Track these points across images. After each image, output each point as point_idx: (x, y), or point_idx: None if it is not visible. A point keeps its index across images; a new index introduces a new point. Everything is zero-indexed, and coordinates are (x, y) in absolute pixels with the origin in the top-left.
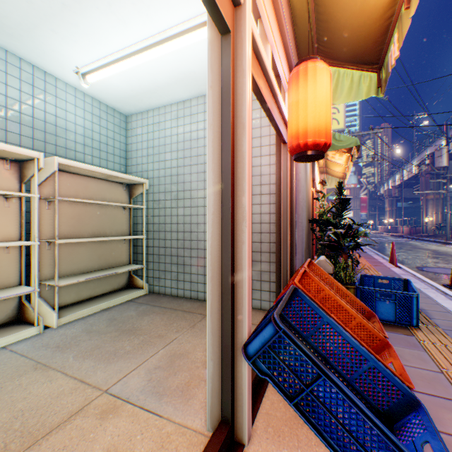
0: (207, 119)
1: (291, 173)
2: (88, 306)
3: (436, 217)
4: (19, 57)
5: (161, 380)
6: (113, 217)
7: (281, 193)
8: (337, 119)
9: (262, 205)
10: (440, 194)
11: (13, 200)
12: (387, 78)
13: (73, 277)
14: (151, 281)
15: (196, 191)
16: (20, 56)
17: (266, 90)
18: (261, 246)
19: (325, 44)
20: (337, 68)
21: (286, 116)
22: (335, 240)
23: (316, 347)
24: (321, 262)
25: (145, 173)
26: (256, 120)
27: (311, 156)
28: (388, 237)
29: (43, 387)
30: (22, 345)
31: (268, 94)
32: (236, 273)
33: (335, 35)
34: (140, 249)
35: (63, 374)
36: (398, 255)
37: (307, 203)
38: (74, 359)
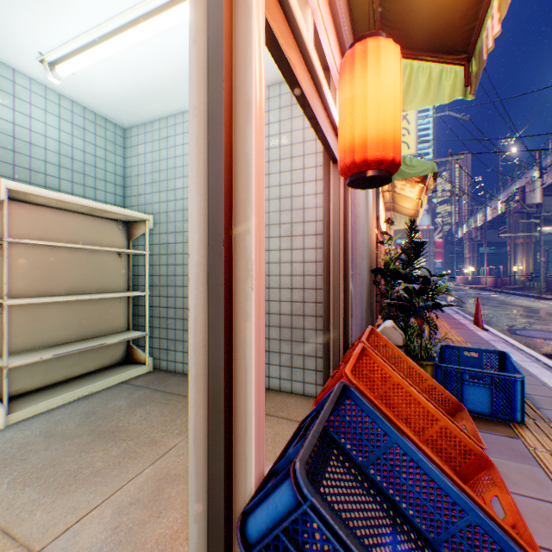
0: (189, 98)
1: (345, 205)
2: (59, 394)
3: (526, 266)
4: None
5: (134, 528)
6: (103, 266)
7: (331, 234)
8: (407, 142)
9: (305, 251)
10: (531, 237)
11: None
12: (480, 69)
13: (38, 352)
14: (157, 354)
15: None
16: None
17: (303, 73)
18: (304, 308)
19: (392, 22)
20: (409, 61)
21: (337, 122)
22: (406, 298)
23: (379, 483)
24: (387, 329)
25: (149, 206)
26: (298, 132)
27: (373, 178)
28: (468, 290)
29: None
30: None
31: (306, 80)
32: (236, 372)
33: (407, 7)
34: (143, 310)
35: None
36: (483, 313)
37: (369, 248)
38: (9, 486)
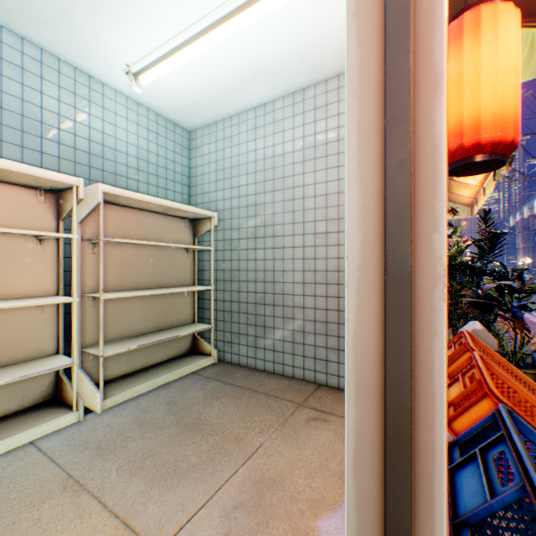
0: (346, 79)
1: None
2: (141, 382)
3: None
4: (57, 57)
5: None
6: (173, 262)
7: None
8: None
9: None
10: None
11: (49, 242)
12: None
13: (123, 342)
14: (220, 346)
15: (281, 226)
16: (59, 56)
17: None
18: None
19: None
20: None
21: None
22: (493, 296)
23: None
24: (478, 332)
25: (213, 204)
26: None
27: (483, 164)
28: None
29: (69, 530)
30: (55, 441)
31: None
32: (417, 397)
33: None
34: (207, 303)
35: (100, 505)
36: None
37: None
38: (118, 474)
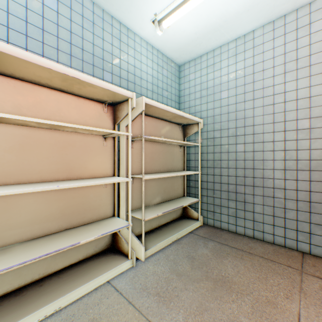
0: None
1: None
2: (162, 238)
3: None
4: (111, 15)
5: None
6: (172, 154)
7: None
8: None
9: None
10: None
11: (109, 139)
12: None
13: (149, 209)
14: (204, 213)
15: (261, 125)
16: (112, 14)
17: None
18: None
19: None
20: None
21: None
22: None
23: None
24: None
25: (198, 114)
26: None
27: None
28: None
29: None
30: (123, 283)
31: None
32: None
33: None
34: (193, 183)
35: None
36: None
37: None
38: None
